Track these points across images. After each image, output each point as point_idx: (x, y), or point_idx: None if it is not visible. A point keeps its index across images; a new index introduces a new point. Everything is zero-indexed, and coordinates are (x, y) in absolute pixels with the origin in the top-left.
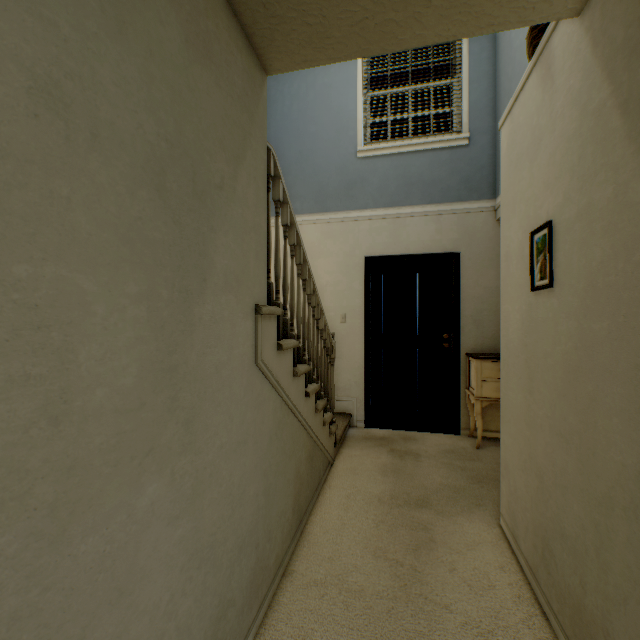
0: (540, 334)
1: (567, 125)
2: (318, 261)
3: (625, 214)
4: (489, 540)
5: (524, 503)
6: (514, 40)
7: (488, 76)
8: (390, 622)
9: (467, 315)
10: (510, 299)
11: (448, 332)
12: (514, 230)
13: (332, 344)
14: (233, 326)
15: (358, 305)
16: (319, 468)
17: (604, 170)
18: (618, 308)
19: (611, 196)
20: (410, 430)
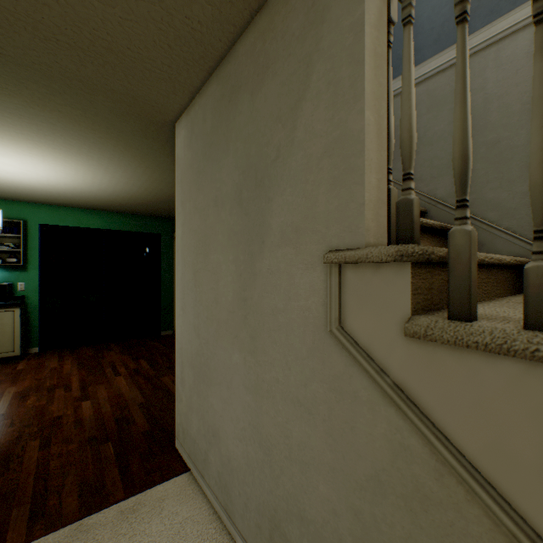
0: None
1: None
2: None
3: None
4: None
5: None
6: None
7: None
8: None
9: None
10: None
11: None
12: None
13: None
14: (291, 277)
15: None
16: None
17: None
18: None
19: None
20: None
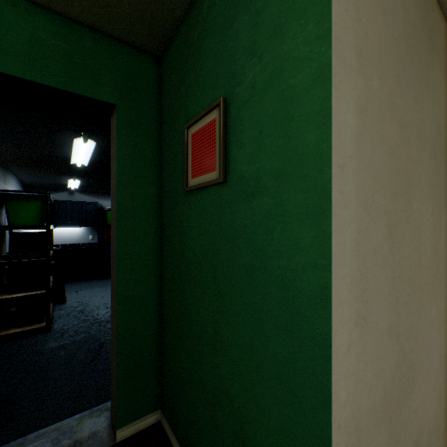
0: None
1: None
2: None
3: None
4: None
5: None
6: None
7: None
8: None
9: None
10: None
11: None
12: None
13: None
14: None
15: None
16: None
17: None
18: None
19: None
20: None
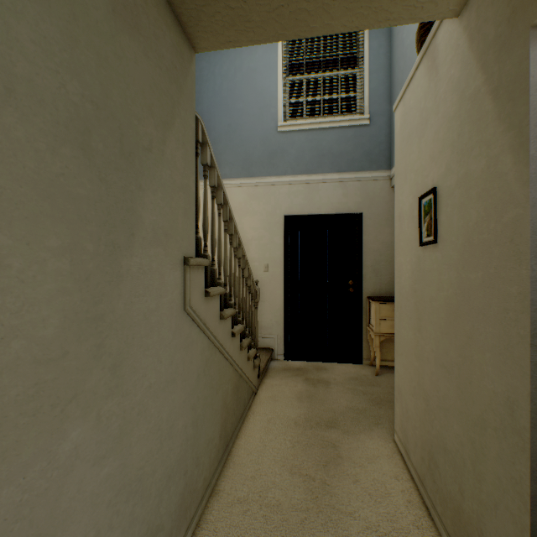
0: (427, 282)
1: (449, 108)
2: (245, 219)
3: (496, 182)
4: (386, 453)
5: (414, 422)
6: (405, 39)
7: (385, 68)
8: (303, 532)
9: (368, 265)
10: (403, 252)
11: (353, 279)
12: (406, 195)
13: (256, 290)
14: (162, 276)
15: (279, 256)
16: (244, 397)
17: (479, 146)
18: (490, 261)
19: (484, 167)
20: (322, 361)
